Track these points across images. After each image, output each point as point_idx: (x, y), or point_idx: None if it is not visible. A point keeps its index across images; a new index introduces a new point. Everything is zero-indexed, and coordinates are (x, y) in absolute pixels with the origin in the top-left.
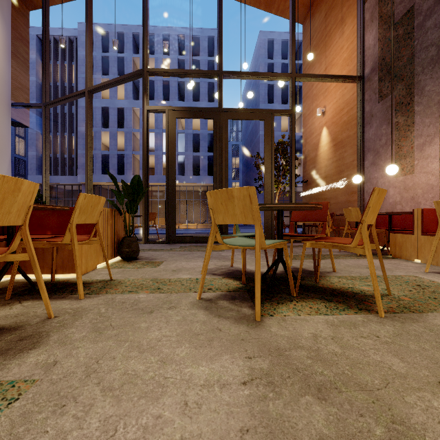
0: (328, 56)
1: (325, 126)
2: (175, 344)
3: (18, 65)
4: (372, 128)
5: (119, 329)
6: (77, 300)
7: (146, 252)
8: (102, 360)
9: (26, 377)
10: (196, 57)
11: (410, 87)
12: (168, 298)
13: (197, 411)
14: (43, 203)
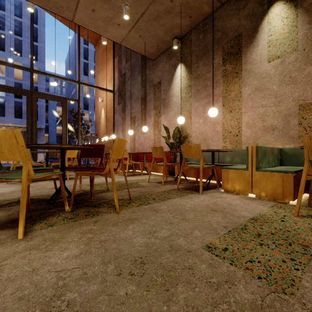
0: (104, 72)
1: (103, 107)
2: None
3: None
4: (116, 116)
5: None
6: None
7: None
8: None
9: None
10: (19, 18)
11: (125, 104)
12: None
13: (2, 191)
14: None
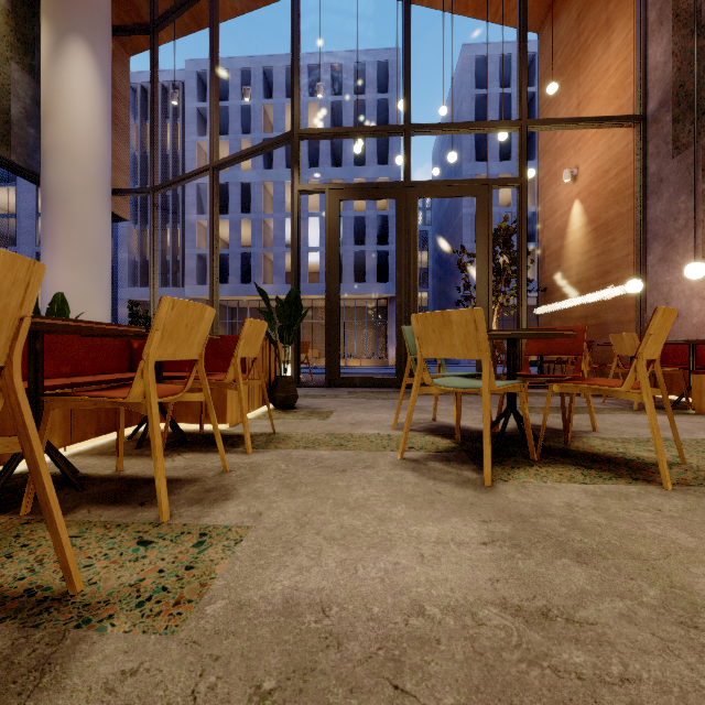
0: (584, 83)
1: (577, 198)
2: (388, 504)
3: (116, 135)
4: (661, 201)
5: (313, 486)
6: (245, 454)
7: (303, 399)
8: (310, 514)
9: (237, 523)
10: (360, 96)
11: None
12: (359, 456)
13: (437, 562)
14: None
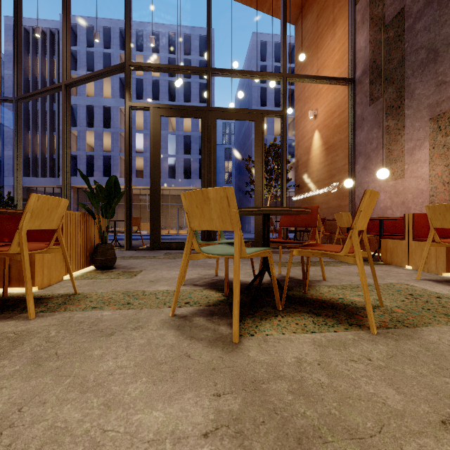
0: (320, 57)
1: (317, 129)
2: (130, 378)
3: None
4: (363, 132)
5: (64, 359)
6: (25, 320)
7: (126, 260)
8: (27, 407)
9: None
10: (188, 56)
11: (400, 90)
12: (137, 315)
13: None
14: (15, 206)
